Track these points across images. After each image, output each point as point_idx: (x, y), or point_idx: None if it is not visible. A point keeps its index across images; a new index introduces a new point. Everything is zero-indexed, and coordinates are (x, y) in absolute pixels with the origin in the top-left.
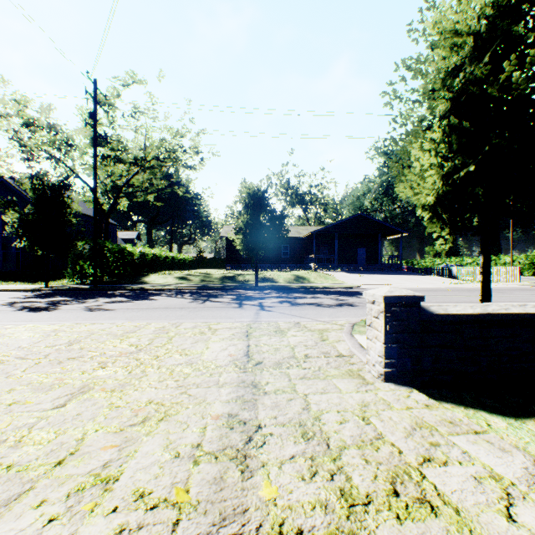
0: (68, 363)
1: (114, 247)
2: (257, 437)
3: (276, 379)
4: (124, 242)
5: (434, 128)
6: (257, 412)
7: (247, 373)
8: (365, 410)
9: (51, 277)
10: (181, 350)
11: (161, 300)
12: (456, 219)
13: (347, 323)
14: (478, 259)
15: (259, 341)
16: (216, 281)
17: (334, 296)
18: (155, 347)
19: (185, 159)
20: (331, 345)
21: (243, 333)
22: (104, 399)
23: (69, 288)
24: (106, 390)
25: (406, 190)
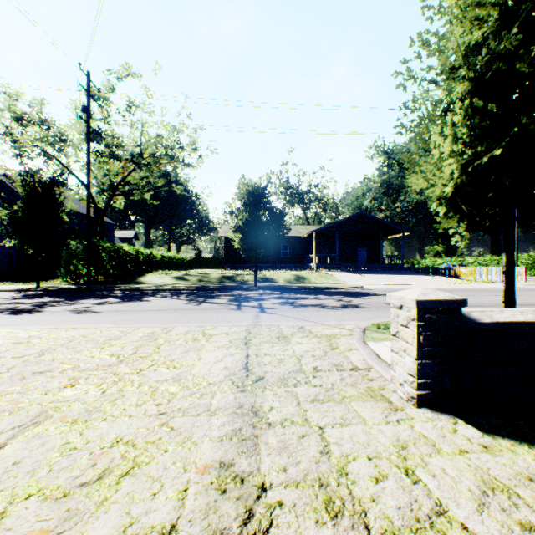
0: (32, 379)
1: (110, 246)
2: (261, 511)
3: (281, 402)
4: (122, 241)
5: (455, 110)
6: (260, 459)
7: (246, 393)
8: (405, 455)
9: (44, 277)
10: (169, 362)
11: (155, 301)
12: (474, 213)
13: (357, 328)
14: (480, 259)
15: (260, 350)
16: (215, 281)
17: (338, 297)
18: (140, 357)
19: (183, 156)
20: (343, 355)
21: (242, 340)
22: (59, 436)
23: (61, 289)
24: (66, 420)
25: (420, 181)
